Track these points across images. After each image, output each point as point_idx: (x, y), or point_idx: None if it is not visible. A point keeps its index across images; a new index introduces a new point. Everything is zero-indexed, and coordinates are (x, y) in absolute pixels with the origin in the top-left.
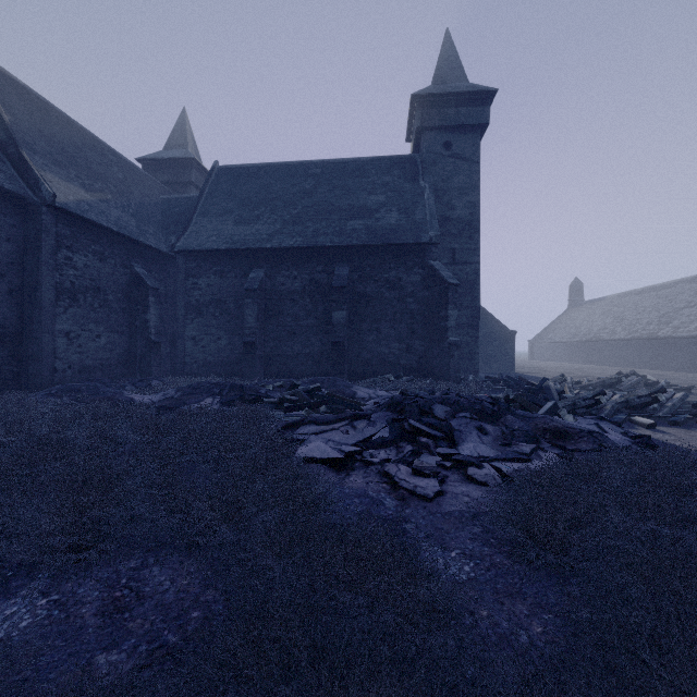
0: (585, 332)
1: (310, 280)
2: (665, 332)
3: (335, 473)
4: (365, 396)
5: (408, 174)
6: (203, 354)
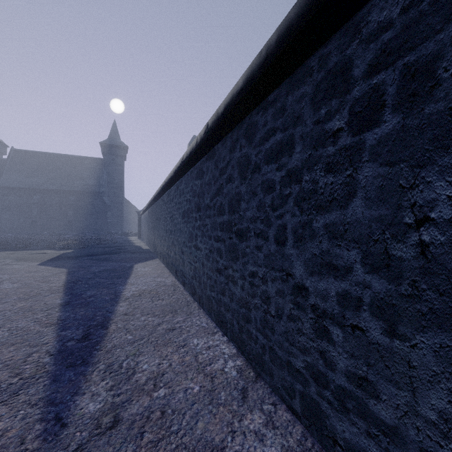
0: None
1: (60, 200)
2: None
3: None
4: None
5: (100, 166)
6: (11, 225)
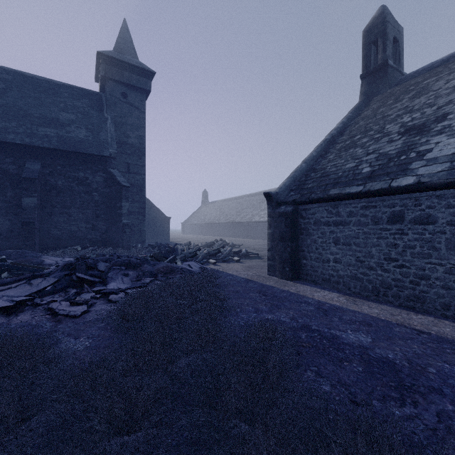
0: (208, 219)
1: None
2: (238, 220)
3: (5, 317)
4: (52, 263)
5: (96, 105)
6: None
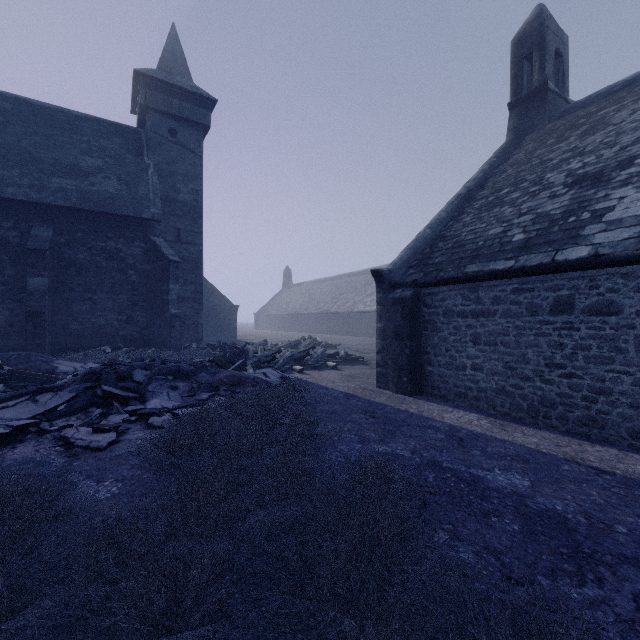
0: (292, 308)
1: None
2: (334, 309)
3: None
4: (69, 371)
5: (132, 147)
6: None
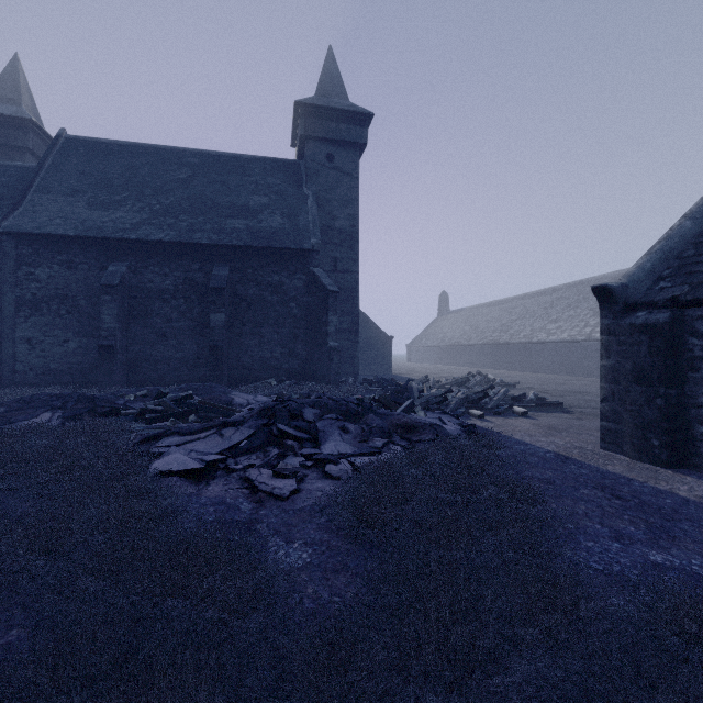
0: (450, 338)
1: (185, 278)
2: (505, 339)
3: (194, 484)
4: (243, 403)
5: (293, 179)
6: (42, 360)
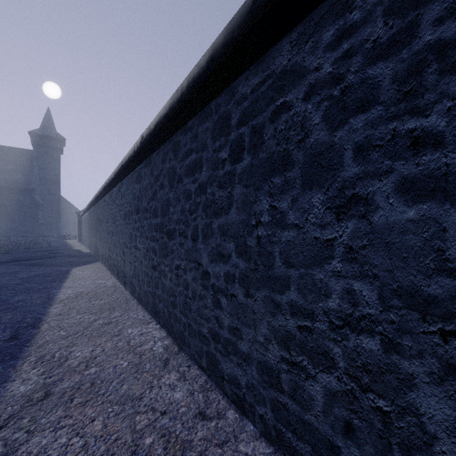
0: None
1: None
2: None
3: None
4: None
5: (29, 159)
6: None
